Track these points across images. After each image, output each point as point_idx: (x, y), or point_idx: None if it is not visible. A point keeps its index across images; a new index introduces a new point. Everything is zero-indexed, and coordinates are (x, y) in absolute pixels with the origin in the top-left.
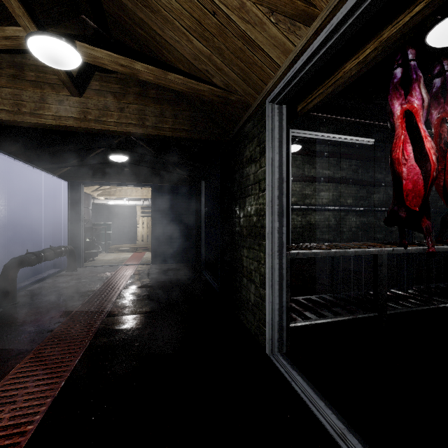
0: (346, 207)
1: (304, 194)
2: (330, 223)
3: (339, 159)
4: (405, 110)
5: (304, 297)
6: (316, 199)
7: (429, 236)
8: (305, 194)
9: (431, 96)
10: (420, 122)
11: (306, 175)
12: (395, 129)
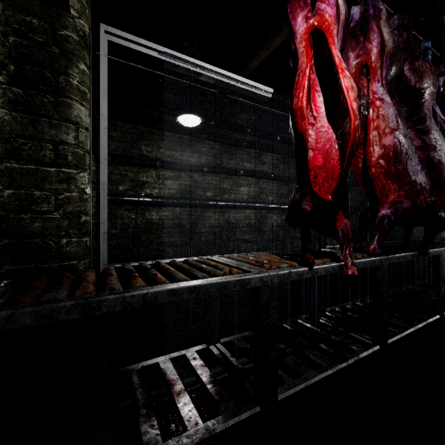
0: (267, 204)
1: (222, 189)
2: (251, 222)
3: (260, 152)
4: (312, 28)
5: (146, 364)
6: (236, 194)
7: (347, 245)
8: (223, 188)
9: (348, 33)
10: (334, 44)
11: (223, 166)
12: (297, 61)
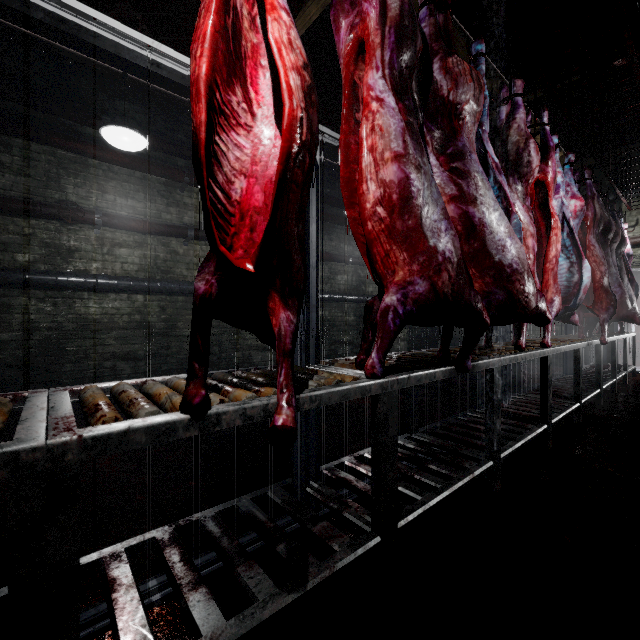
0: None
1: None
2: None
3: None
4: None
5: None
6: None
7: (283, 363)
8: None
9: None
10: None
11: None
12: None
